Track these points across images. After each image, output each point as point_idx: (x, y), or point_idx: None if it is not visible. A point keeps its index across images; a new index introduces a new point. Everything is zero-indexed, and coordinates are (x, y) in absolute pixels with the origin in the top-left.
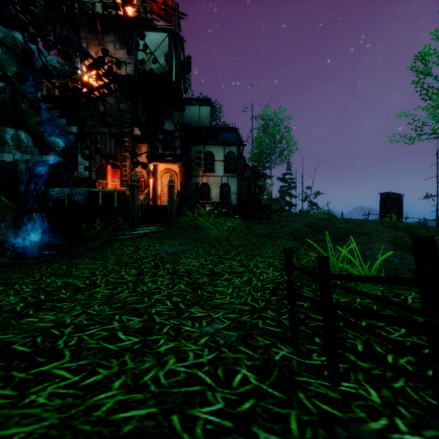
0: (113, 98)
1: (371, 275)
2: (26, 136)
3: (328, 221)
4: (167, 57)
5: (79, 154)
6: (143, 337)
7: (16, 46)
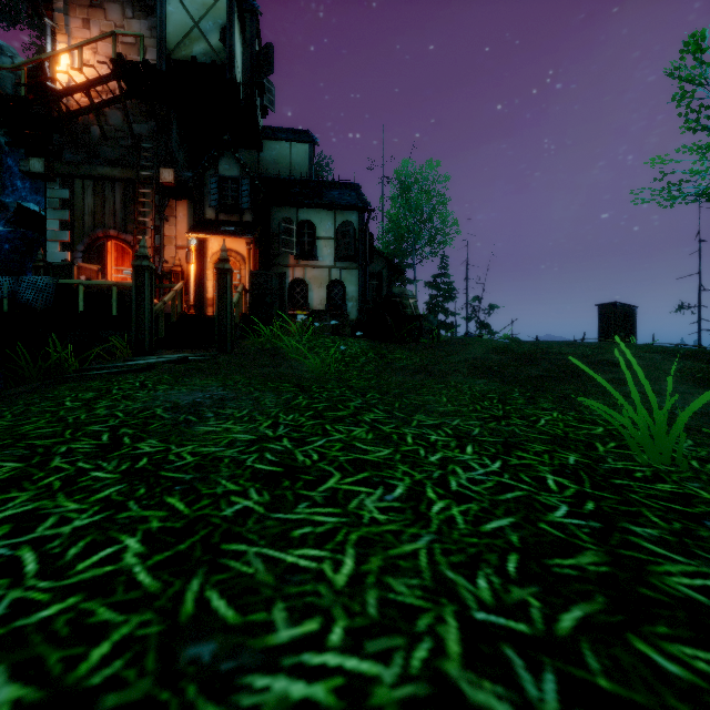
0: (120, 111)
1: None
2: None
3: (534, 344)
4: (225, 34)
5: (48, 217)
6: None
7: None
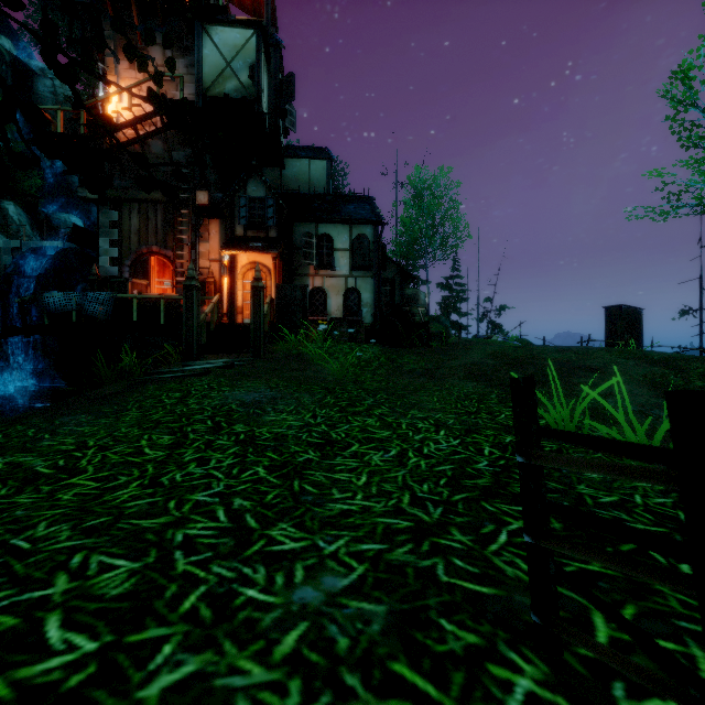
0: (161, 141)
1: (654, 444)
2: (17, 210)
3: (528, 350)
4: (254, 72)
5: (101, 236)
6: (113, 636)
7: (0, 59)
